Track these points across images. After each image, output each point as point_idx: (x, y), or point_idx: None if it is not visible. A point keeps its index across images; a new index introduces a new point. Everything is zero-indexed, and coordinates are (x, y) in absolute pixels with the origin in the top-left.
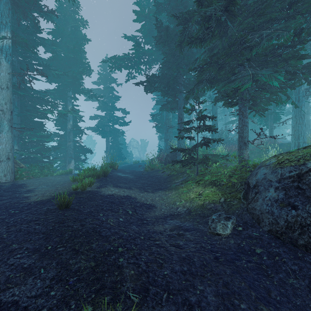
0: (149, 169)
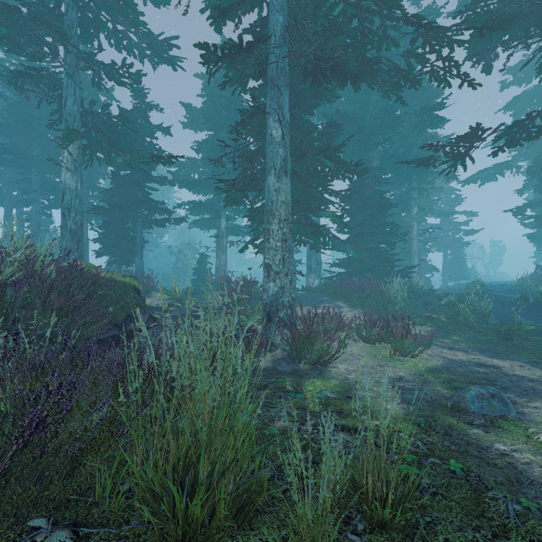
0: (519, 288)
